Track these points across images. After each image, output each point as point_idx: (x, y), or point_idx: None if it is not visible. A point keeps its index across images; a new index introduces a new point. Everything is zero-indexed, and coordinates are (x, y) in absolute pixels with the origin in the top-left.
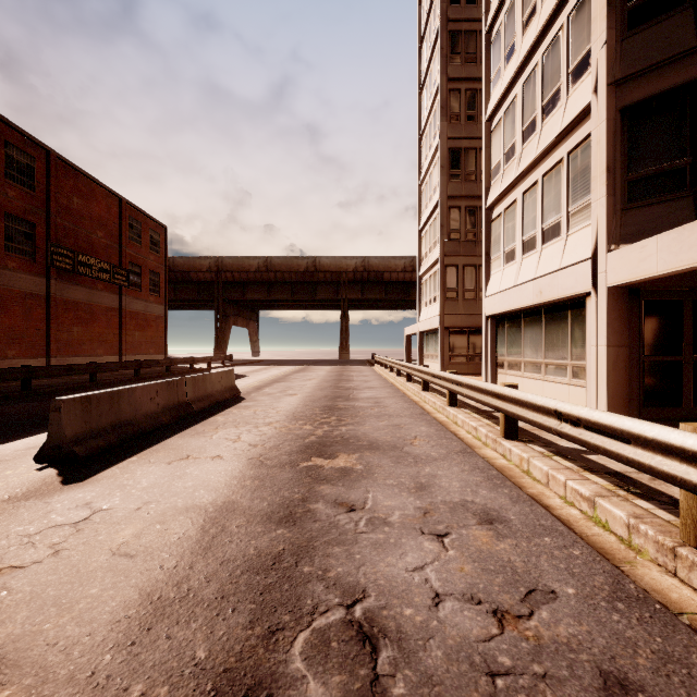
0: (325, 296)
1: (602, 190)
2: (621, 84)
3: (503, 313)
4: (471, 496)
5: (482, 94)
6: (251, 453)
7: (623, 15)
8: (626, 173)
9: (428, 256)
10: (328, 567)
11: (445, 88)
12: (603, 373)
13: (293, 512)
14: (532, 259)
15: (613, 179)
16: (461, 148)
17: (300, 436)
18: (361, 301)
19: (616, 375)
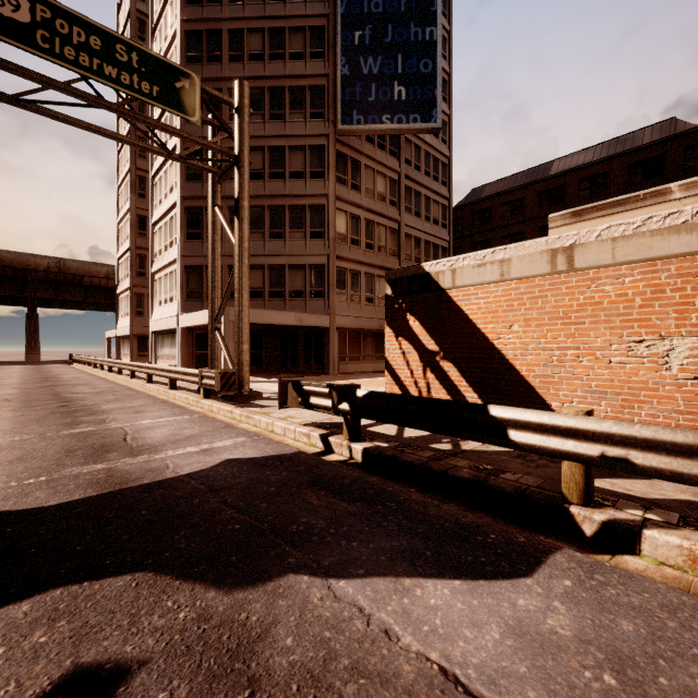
0: (4, 292)
1: (179, 292)
2: (185, 257)
3: (159, 331)
4: (108, 386)
5: (150, 209)
6: (18, 389)
7: (186, 233)
8: (186, 288)
9: (124, 281)
10: (66, 392)
11: (135, 174)
12: (180, 358)
13: (51, 391)
14: (166, 308)
15: (183, 289)
16: (147, 216)
17: (37, 385)
18: (54, 300)
19: (184, 358)
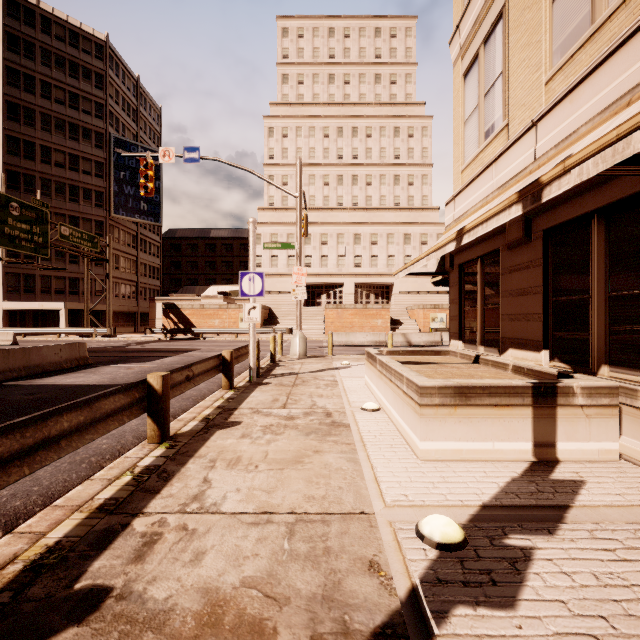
0: None
1: (2, 288)
2: (6, 267)
3: None
4: None
5: None
6: None
7: (6, 253)
8: (7, 286)
9: None
10: None
11: None
12: (2, 326)
13: None
14: None
15: (4, 286)
16: None
17: None
18: None
19: (5, 327)
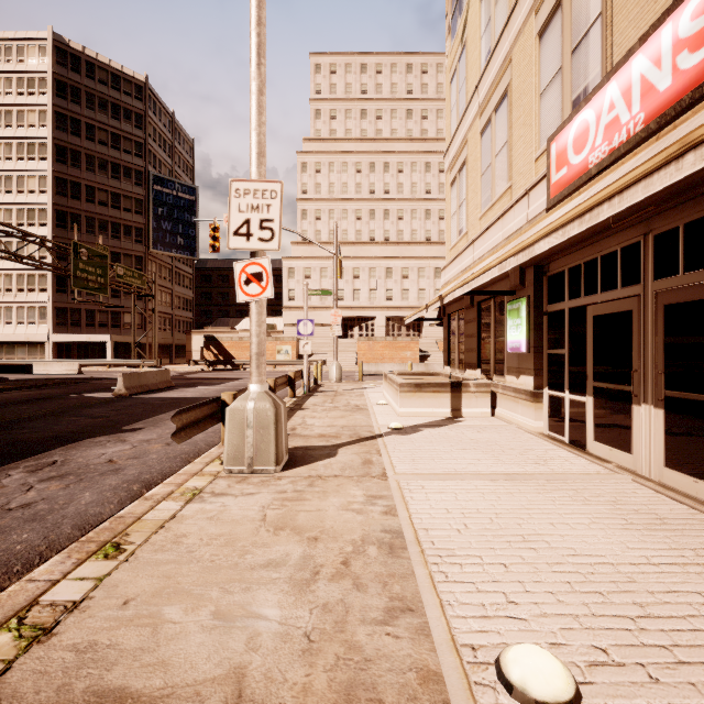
0: None
1: (51, 322)
2: (55, 302)
3: (4, 341)
4: None
5: None
6: None
7: (55, 289)
8: (56, 320)
9: None
10: None
11: None
12: (52, 358)
13: None
14: (23, 328)
15: (54, 320)
16: None
17: None
18: None
19: (54, 359)
